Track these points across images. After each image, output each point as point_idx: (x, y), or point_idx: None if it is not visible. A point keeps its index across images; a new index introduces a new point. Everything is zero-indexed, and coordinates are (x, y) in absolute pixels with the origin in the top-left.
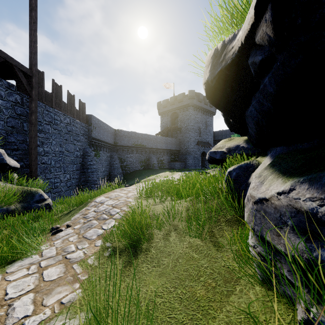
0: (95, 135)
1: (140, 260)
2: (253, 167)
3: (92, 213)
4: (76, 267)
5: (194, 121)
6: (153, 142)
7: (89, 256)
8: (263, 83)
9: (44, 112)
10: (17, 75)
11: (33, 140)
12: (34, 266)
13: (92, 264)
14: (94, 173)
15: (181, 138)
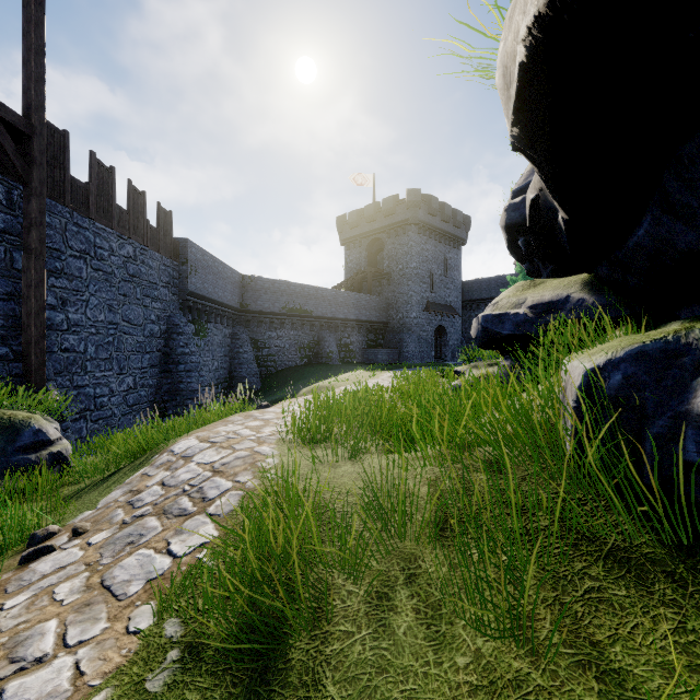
0: (196, 287)
1: None
2: (694, 354)
3: (154, 490)
4: None
5: (420, 258)
6: (329, 304)
7: (88, 693)
8: None
9: (68, 228)
10: None
11: (34, 294)
12: None
13: None
14: (193, 373)
15: (391, 295)
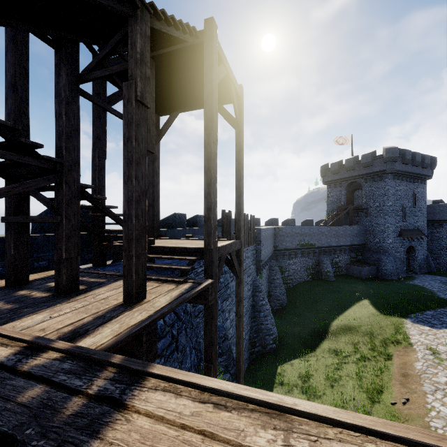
0: (263, 255)
1: None
2: None
3: None
4: None
5: (395, 197)
6: (325, 237)
7: None
8: None
9: None
10: (231, 260)
11: (241, 341)
12: None
13: None
14: (268, 317)
15: (368, 224)
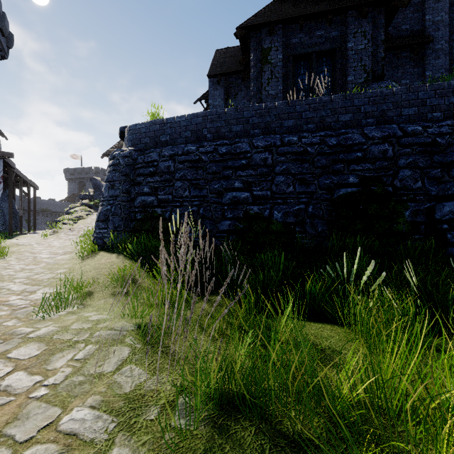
0: None
1: None
2: None
3: None
4: None
5: None
6: (59, 207)
7: None
8: None
9: None
10: None
11: None
12: None
13: None
14: None
15: None
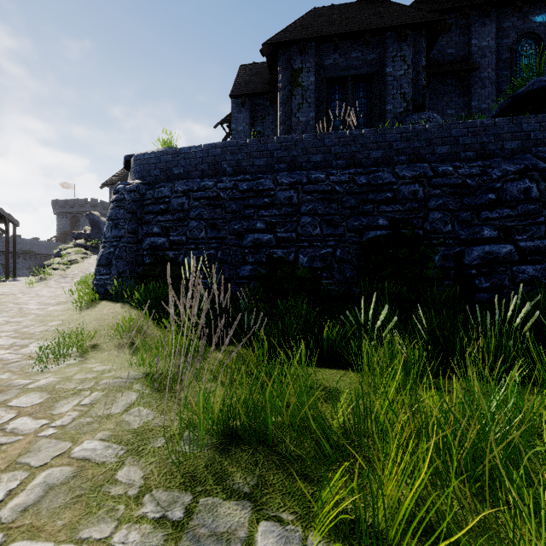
0: None
1: None
2: None
3: None
4: None
5: None
6: (46, 248)
7: None
8: None
9: None
10: None
11: None
12: None
13: None
14: None
15: None
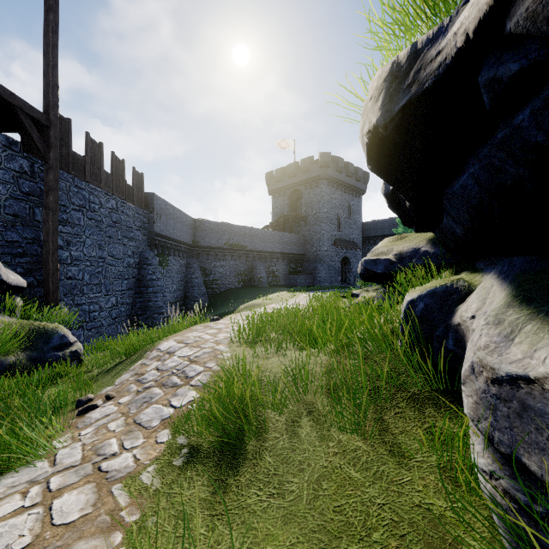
0: (161, 229)
1: (243, 479)
2: (459, 293)
3: (153, 373)
4: (119, 491)
5: (330, 205)
6: (260, 241)
7: (145, 466)
8: (511, 125)
9: (71, 189)
10: (22, 124)
11: (51, 239)
12: (37, 489)
13: (150, 484)
14: (159, 294)
15: (307, 234)
